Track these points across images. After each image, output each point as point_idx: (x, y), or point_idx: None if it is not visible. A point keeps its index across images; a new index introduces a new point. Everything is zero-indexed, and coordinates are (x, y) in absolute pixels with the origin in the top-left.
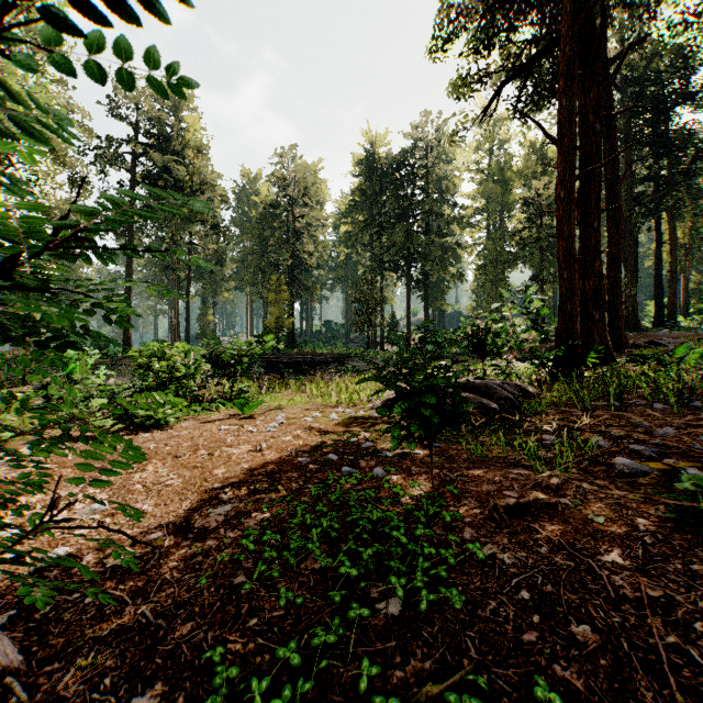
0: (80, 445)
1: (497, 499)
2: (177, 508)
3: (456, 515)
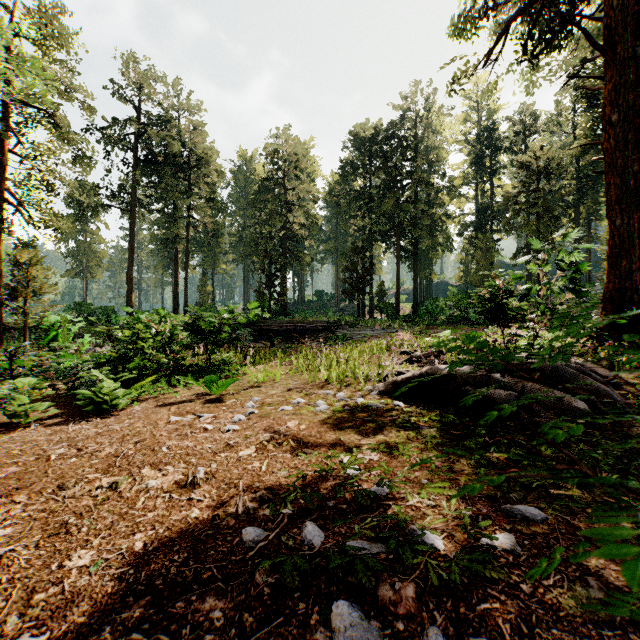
0: None
1: None
2: None
3: None
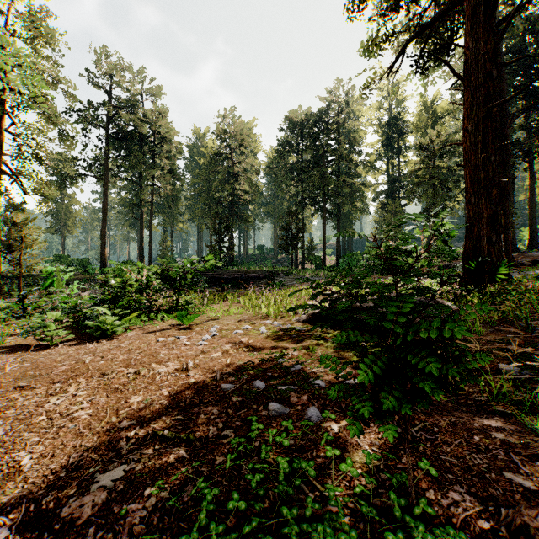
0: (28, 356)
1: (522, 510)
2: (61, 465)
3: (455, 538)
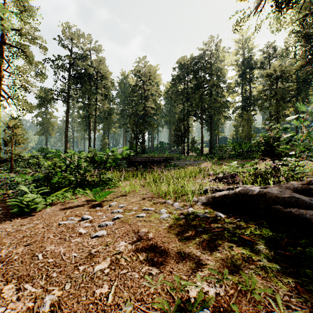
0: None
1: None
2: None
3: None
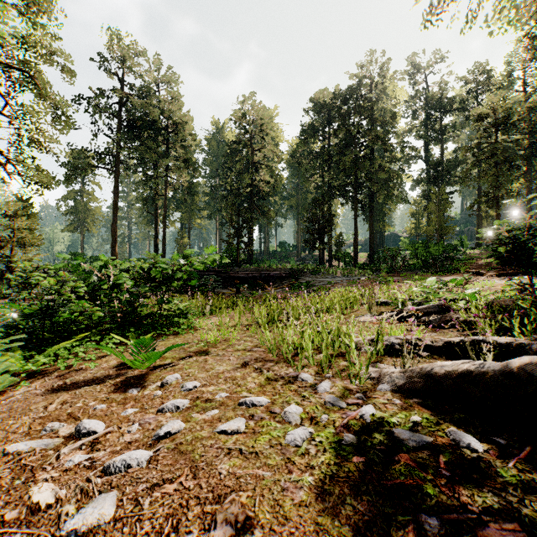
0: None
1: None
2: None
3: None
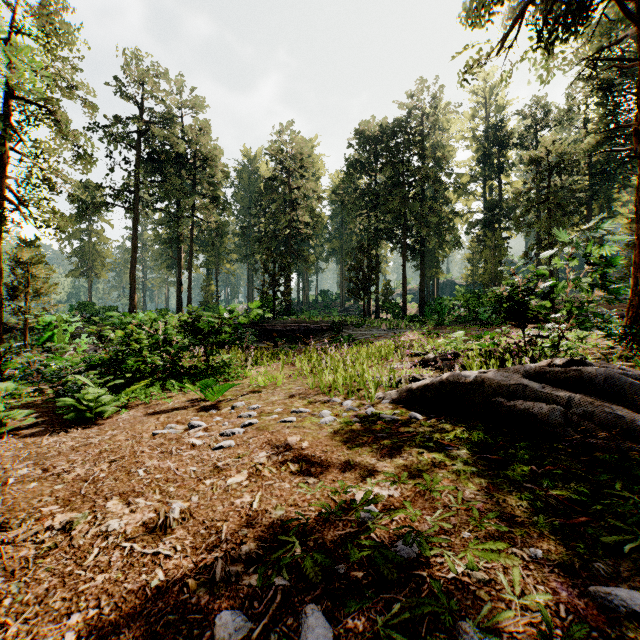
0: None
1: None
2: None
3: None
